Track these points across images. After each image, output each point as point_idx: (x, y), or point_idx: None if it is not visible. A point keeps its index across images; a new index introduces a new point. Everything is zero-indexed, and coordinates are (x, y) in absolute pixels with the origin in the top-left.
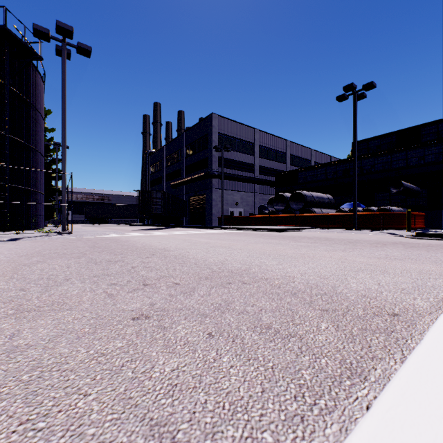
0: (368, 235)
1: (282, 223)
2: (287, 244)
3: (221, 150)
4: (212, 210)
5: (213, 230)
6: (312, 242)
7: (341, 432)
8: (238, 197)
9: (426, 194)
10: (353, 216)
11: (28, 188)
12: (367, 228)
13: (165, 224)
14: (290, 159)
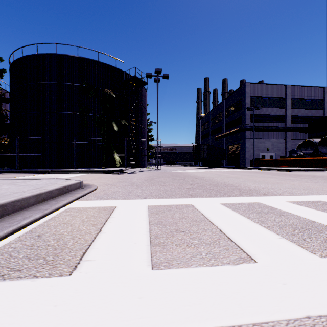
0: None
1: (308, 165)
2: (280, 178)
3: (252, 109)
4: (245, 155)
5: (242, 169)
6: (305, 178)
7: (216, 197)
8: (269, 144)
9: None
10: None
11: (141, 147)
12: None
13: (209, 165)
14: None
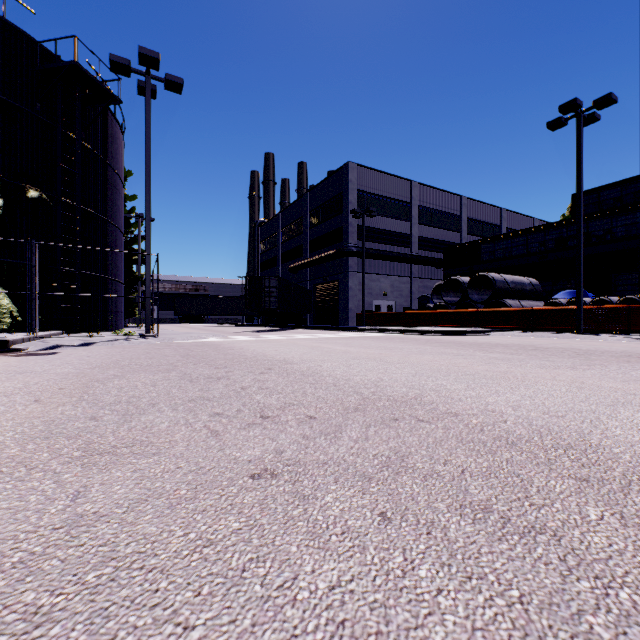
0: (605, 343)
1: (455, 323)
2: (472, 356)
3: (361, 215)
4: (348, 304)
5: (351, 332)
6: (512, 353)
7: None
8: (387, 284)
9: None
10: (576, 311)
11: (103, 276)
12: (600, 331)
13: (281, 324)
14: (467, 225)
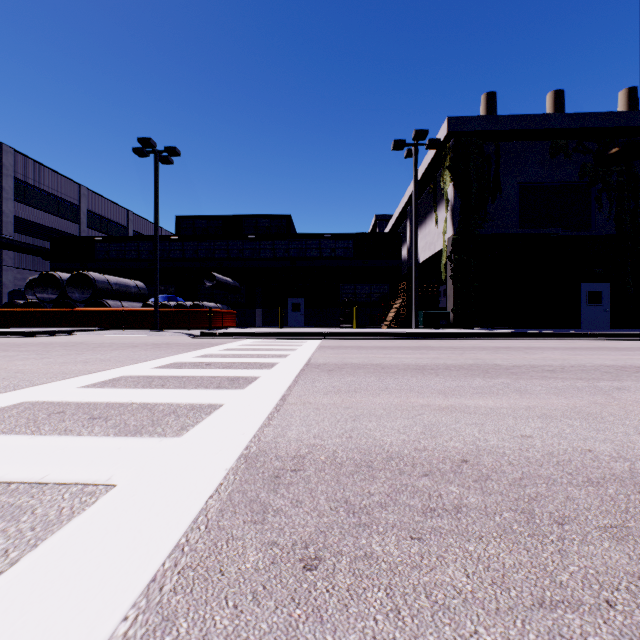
0: (157, 337)
1: (48, 323)
2: None
3: None
4: None
5: None
6: (30, 350)
7: None
8: None
9: (244, 291)
10: (155, 312)
11: None
12: (172, 328)
13: None
14: (89, 218)
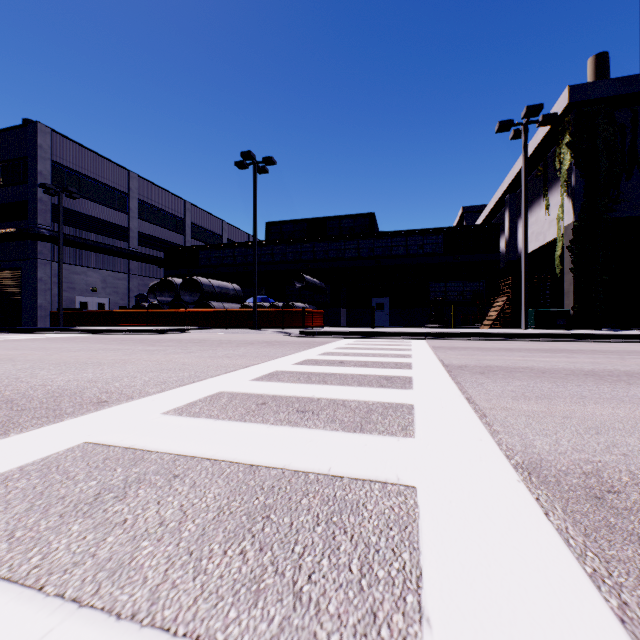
0: (260, 335)
1: (167, 322)
2: (128, 350)
3: (57, 193)
4: (36, 299)
5: (30, 334)
6: (171, 345)
7: None
8: (97, 279)
9: (329, 291)
10: (253, 313)
11: None
12: (268, 327)
13: None
14: (192, 230)
